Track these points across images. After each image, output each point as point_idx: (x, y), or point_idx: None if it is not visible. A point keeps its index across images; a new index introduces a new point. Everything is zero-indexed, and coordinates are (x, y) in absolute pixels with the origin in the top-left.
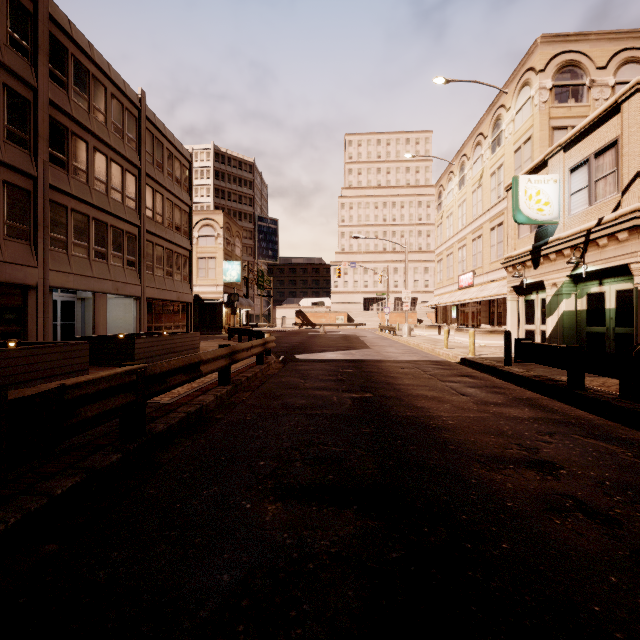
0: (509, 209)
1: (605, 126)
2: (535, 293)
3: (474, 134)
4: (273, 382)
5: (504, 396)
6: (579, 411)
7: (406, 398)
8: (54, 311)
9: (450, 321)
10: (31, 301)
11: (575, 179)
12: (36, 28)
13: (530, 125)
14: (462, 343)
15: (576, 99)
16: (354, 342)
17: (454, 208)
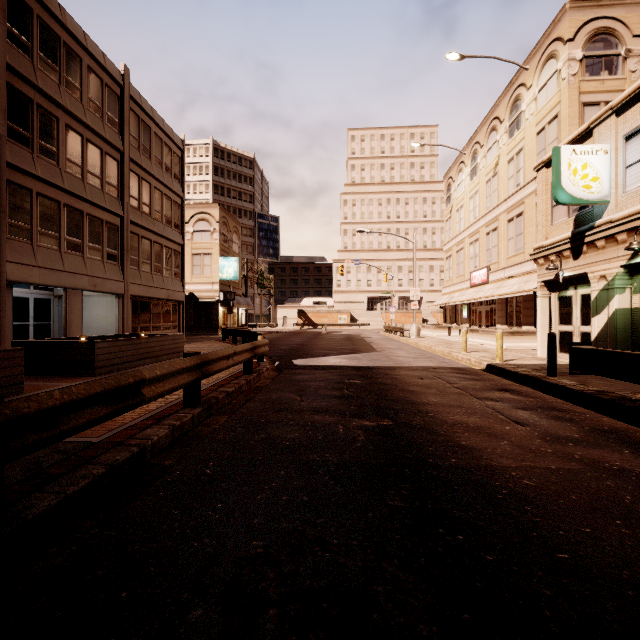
0: (539, 192)
1: None
2: (573, 288)
3: (488, 119)
4: (260, 400)
5: (576, 425)
6: None
7: (441, 429)
8: (25, 310)
9: (460, 321)
10: None
11: (633, 147)
12: None
13: (556, 102)
14: (479, 345)
15: (610, 71)
16: (359, 344)
17: (465, 200)
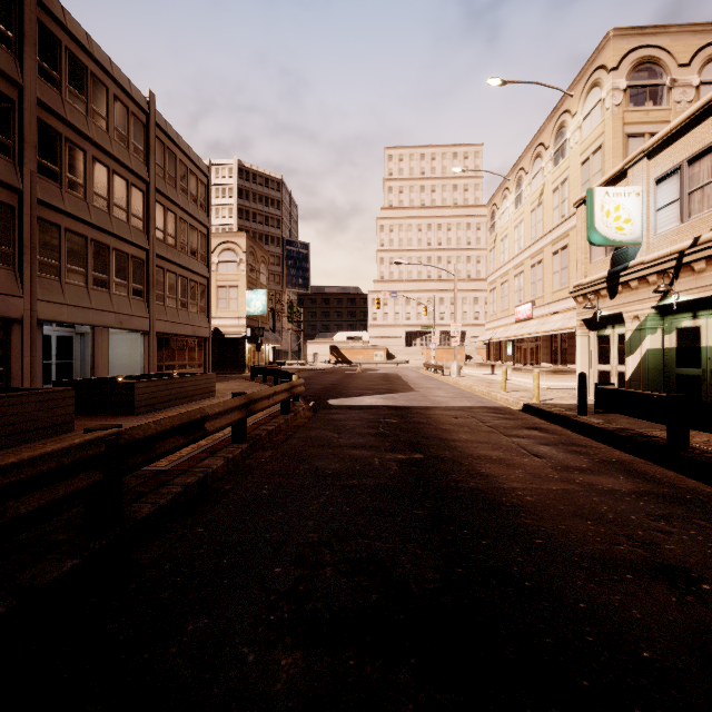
0: (579, 229)
1: (702, 126)
2: (610, 327)
3: (533, 145)
4: (300, 437)
5: (588, 458)
6: (690, 481)
7: (466, 461)
8: (48, 348)
9: (505, 358)
10: (15, 337)
11: (663, 191)
12: (21, 14)
13: (600, 132)
14: (521, 385)
15: (654, 101)
16: (396, 383)
17: (509, 230)
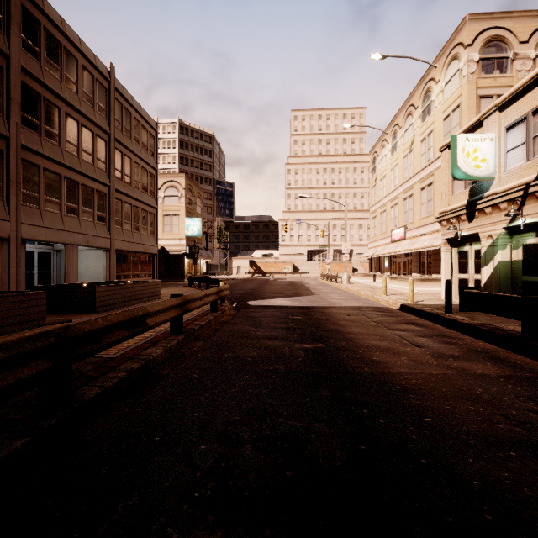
0: (443, 168)
1: None
2: (468, 245)
3: (405, 106)
4: (225, 330)
5: (458, 347)
6: None
7: (359, 349)
8: (31, 261)
9: (383, 270)
10: (3, 252)
11: (511, 137)
12: None
13: (459, 94)
14: (397, 290)
15: (501, 70)
16: (300, 289)
17: (387, 171)
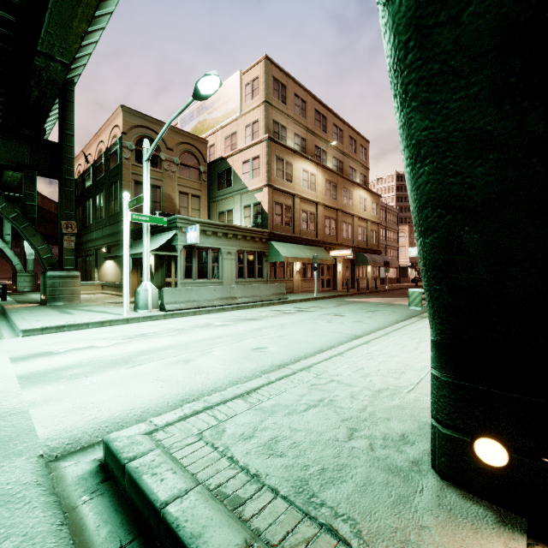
0: None
1: None
2: None
3: None
4: None
5: None
6: None
7: None
8: None
9: None
10: None
11: None
12: None
13: None
14: None
15: None
16: None
17: None
